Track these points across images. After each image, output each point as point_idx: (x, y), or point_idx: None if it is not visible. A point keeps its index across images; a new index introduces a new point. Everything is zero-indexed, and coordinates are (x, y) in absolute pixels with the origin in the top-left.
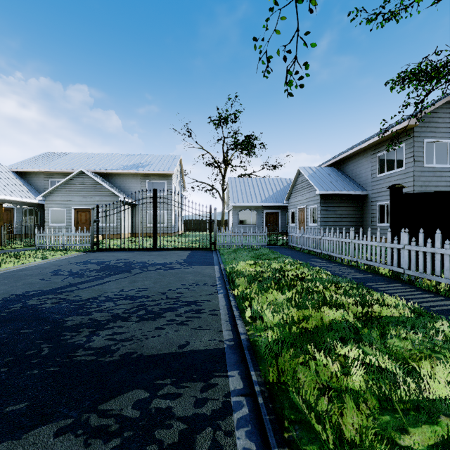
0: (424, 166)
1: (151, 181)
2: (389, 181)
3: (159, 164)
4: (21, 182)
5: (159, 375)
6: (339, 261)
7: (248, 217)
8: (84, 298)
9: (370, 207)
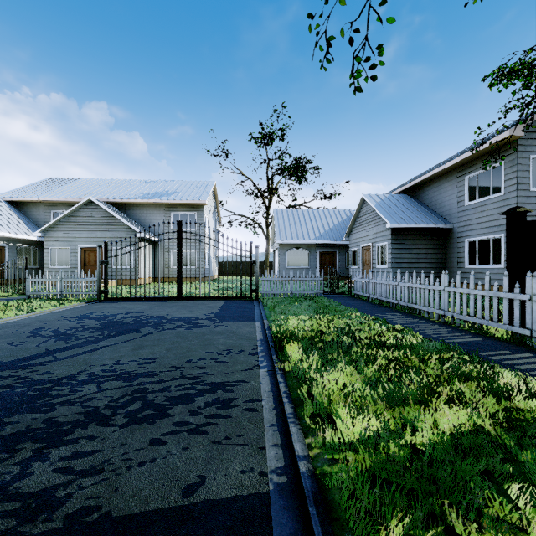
0: (530, 191)
1: (178, 212)
2: (482, 210)
3: (188, 192)
4: (16, 214)
5: None
6: (424, 316)
7: (298, 258)
8: (56, 377)
9: (456, 245)
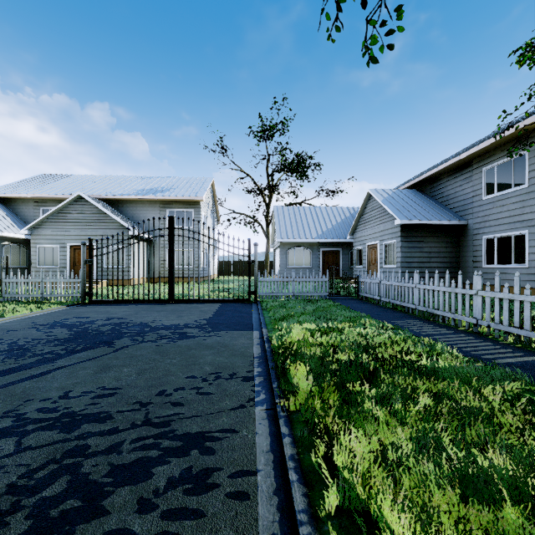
0: None
1: (173, 209)
2: (501, 204)
3: (185, 188)
4: (3, 211)
5: None
6: (450, 325)
7: (300, 257)
8: None
9: (471, 243)
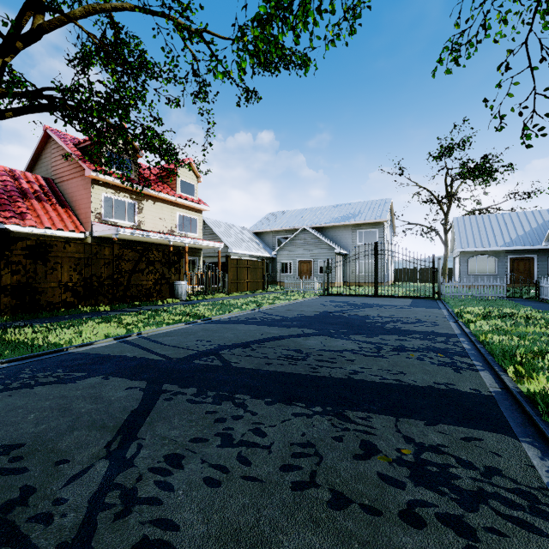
0: None
1: (362, 230)
2: None
3: (369, 212)
4: (259, 241)
5: (425, 334)
6: None
7: (483, 265)
8: (361, 315)
9: None
